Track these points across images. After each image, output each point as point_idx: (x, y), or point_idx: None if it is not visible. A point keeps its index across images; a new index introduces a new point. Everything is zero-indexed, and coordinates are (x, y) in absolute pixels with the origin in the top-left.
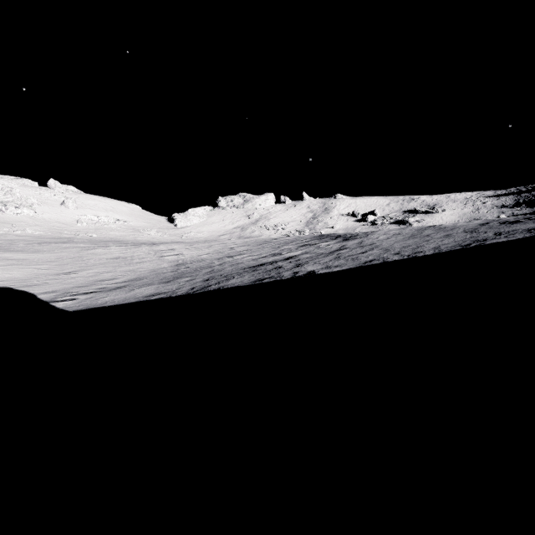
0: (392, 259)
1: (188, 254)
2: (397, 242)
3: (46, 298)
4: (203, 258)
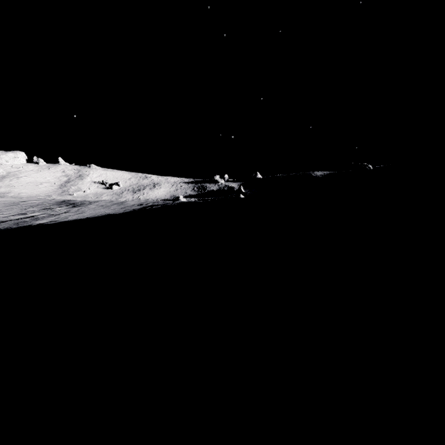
0: (80, 218)
1: None
2: (94, 211)
3: None
4: None
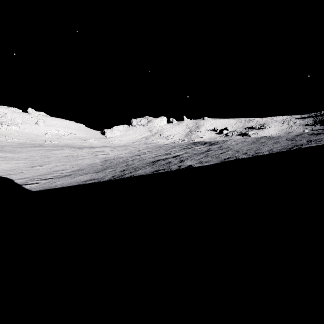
0: (242, 157)
1: (112, 154)
2: (244, 146)
3: (20, 182)
4: (121, 156)
